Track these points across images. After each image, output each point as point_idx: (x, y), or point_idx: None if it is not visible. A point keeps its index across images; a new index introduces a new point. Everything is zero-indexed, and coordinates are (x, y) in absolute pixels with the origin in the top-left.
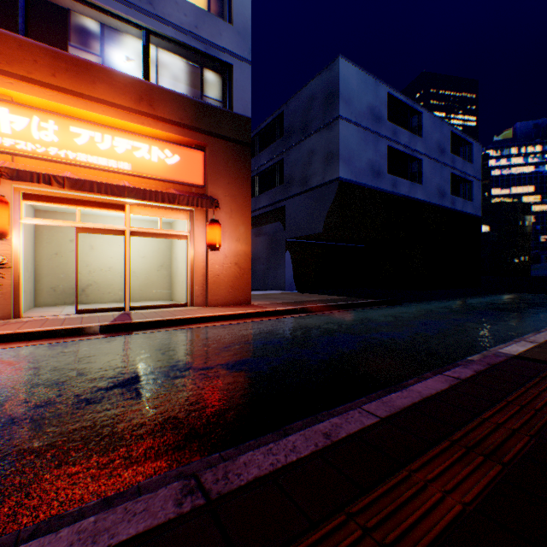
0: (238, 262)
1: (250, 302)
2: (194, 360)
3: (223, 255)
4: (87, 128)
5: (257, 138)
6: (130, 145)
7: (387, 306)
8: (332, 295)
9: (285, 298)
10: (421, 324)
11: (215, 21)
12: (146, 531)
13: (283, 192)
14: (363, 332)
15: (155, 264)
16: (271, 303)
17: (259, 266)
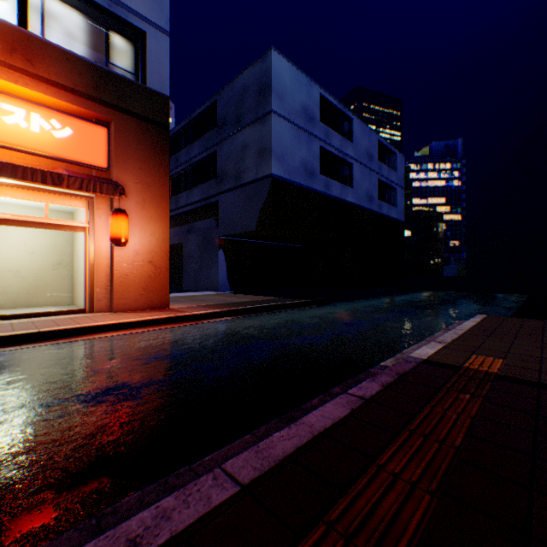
0: (154, 260)
1: (169, 305)
2: (42, 391)
3: (133, 252)
4: None
5: (190, 127)
6: None
7: (317, 306)
8: (266, 295)
9: (213, 300)
10: (345, 325)
11: None
12: None
13: (216, 187)
14: (283, 337)
15: (49, 262)
16: (193, 306)
17: (191, 265)
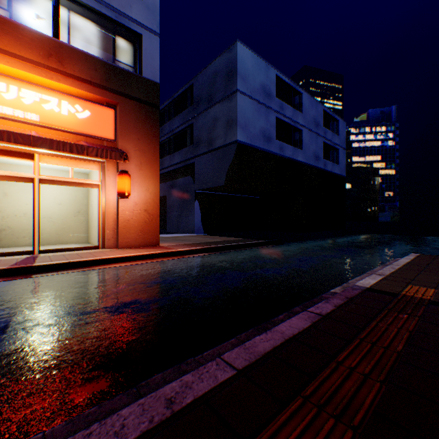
0: (148, 209)
1: (159, 243)
2: (80, 303)
3: (133, 203)
4: None
5: (172, 105)
6: (38, 97)
7: (274, 245)
8: (232, 237)
9: (191, 240)
10: (298, 260)
11: None
12: None
13: (193, 151)
14: (250, 269)
15: (72, 210)
16: (177, 245)
17: (173, 213)
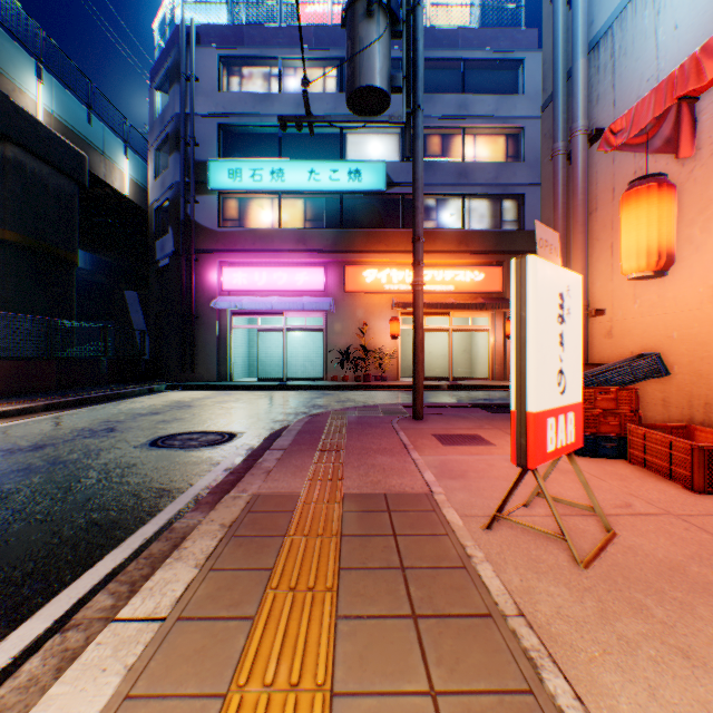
0: None
1: None
2: (507, 398)
3: None
4: (430, 270)
5: None
6: (453, 274)
7: None
8: None
9: None
10: None
11: (510, 167)
12: None
13: None
14: None
15: (458, 349)
16: None
17: None
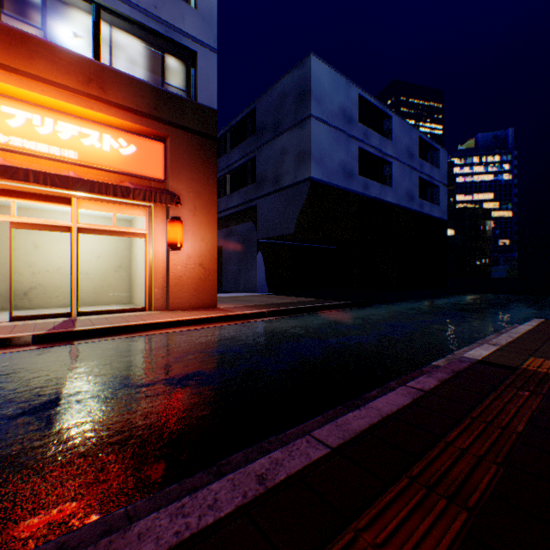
0: (203, 263)
1: (217, 305)
2: (135, 374)
3: (186, 256)
4: (23, 109)
5: (229, 134)
6: (77, 131)
7: (358, 308)
8: (304, 297)
9: (254, 301)
10: (389, 326)
11: (177, 3)
12: None
13: (255, 191)
14: (330, 337)
15: (112, 265)
16: (239, 306)
17: (231, 267)
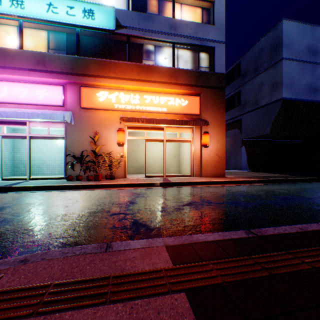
0: (217, 154)
1: (224, 175)
2: (210, 199)
3: (209, 150)
4: (149, 95)
5: None
6: (166, 99)
7: None
8: (277, 173)
9: (243, 174)
10: None
11: (205, 27)
12: (240, 237)
13: (239, 111)
14: (307, 195)
15: (171, 155)
16: (237, 177)
17: None
